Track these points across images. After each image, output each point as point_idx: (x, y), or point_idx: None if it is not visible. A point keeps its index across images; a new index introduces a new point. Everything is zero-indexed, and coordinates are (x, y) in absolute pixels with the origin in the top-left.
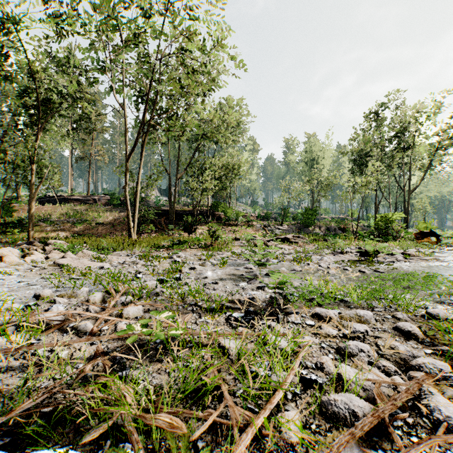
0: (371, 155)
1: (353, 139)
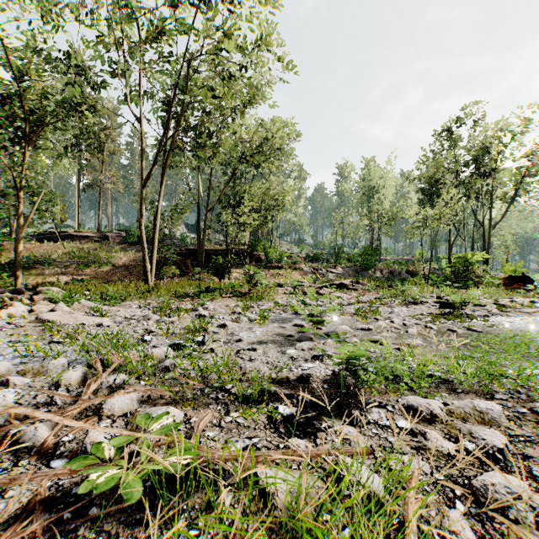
0: (444, 183)
1: (422, 162)
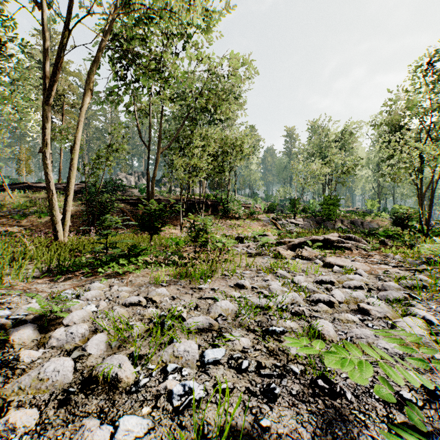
0: (409, 129)
1: (391, 105)
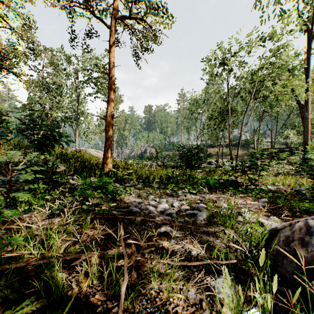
0: None
1: None
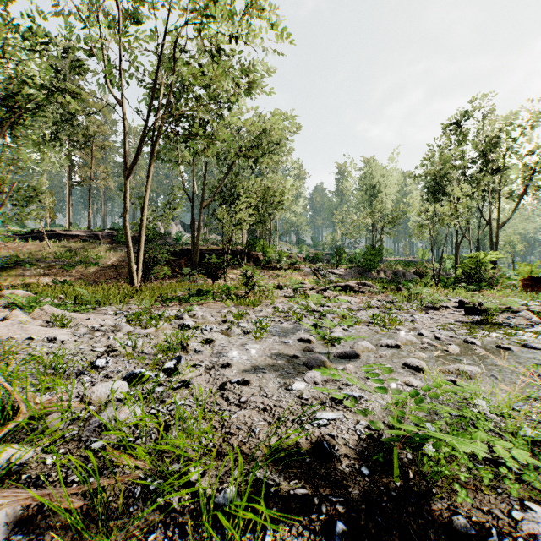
0: (450, 180)
1: (428, 158)
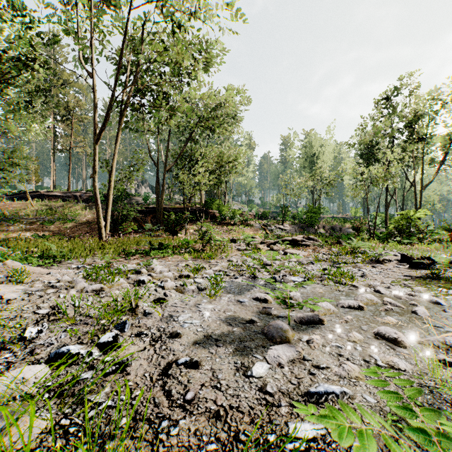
0: (380, 148)
1: (362, 129)
